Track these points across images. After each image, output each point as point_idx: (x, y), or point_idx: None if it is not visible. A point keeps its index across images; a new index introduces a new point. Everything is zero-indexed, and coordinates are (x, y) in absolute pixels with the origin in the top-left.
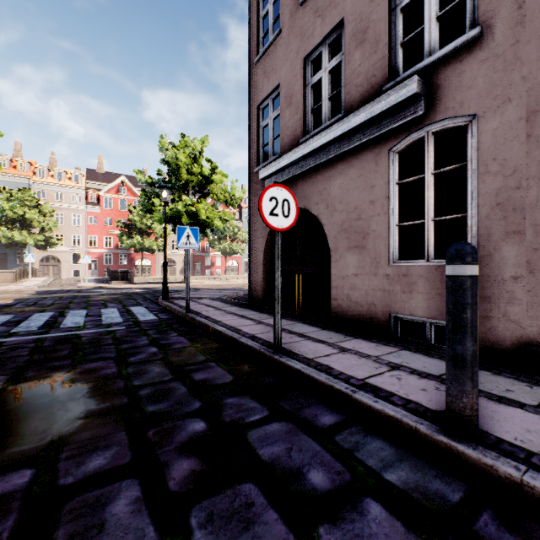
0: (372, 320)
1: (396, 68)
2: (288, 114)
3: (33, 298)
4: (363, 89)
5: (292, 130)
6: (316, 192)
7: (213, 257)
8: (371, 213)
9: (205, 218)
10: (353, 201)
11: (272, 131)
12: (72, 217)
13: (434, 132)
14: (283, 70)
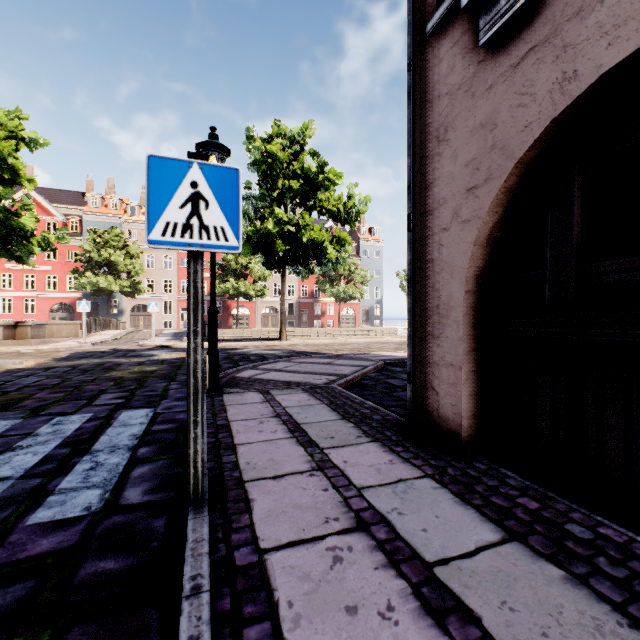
0: None
1: None
2: None
3: (33, 368)
4: None
5: None
6: None
7: (323, 304)
8: None
9: (308, 243)
10: None
11: None
12: (163, 259)
13: None
14: None
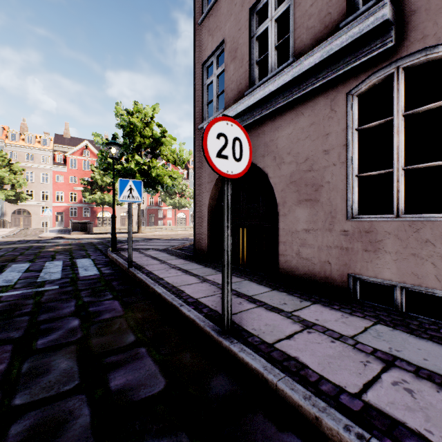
0: (326, 279)
1: (356, 3)
2: (233, 68)
3: None
4: (315, 30)
5: (236, 83)
6: (262, 144)
7: (164, 210)
8: (325, 164)
9: (156, 176)
10: (304, 151)
11: (216, 87)
12: (41, 175)
13: (406, 66)
14: (228, 25)
